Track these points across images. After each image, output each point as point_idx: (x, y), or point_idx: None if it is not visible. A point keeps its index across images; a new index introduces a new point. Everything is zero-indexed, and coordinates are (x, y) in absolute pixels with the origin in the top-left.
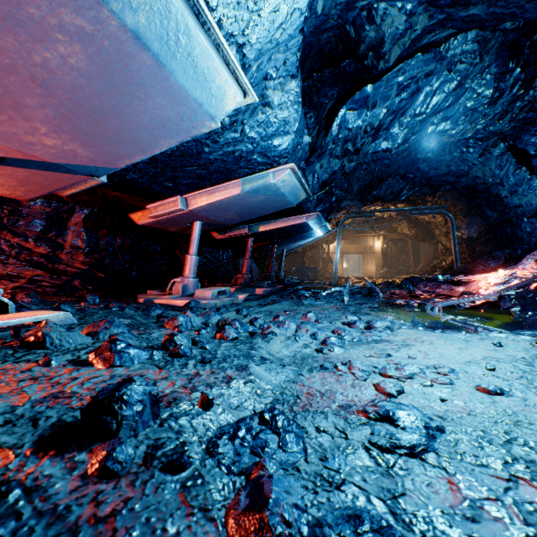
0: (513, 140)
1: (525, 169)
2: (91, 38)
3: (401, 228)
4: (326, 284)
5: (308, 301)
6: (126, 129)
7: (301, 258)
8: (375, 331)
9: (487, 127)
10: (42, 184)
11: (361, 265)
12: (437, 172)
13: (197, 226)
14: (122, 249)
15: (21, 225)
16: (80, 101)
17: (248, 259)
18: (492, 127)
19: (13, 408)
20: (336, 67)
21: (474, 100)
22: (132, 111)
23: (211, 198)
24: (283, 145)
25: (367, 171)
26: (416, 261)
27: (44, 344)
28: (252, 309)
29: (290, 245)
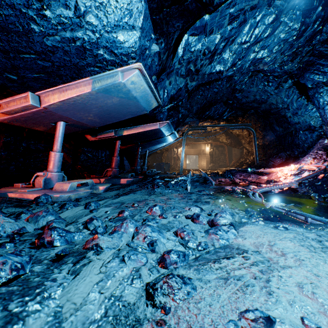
0: (298, 77)
1: (304, 97)
2: None
3: (222, 139)
4: (176, 174)
5: (159, 190)
6: None
7: (160, 157)
8: (221, 231)
9: (283, 67)
10: None
11: (197, 162)
12: (247, 100)
13: (60, 126)
14: None
15: None
16: None
17: (117, 157)
18: (286, 67)
19: None
20: (181, 5)
21: (286, 32)
22: None
23: (63, 95)
24: (129, 42)
25: (202, 96)
26: (230, 159)
27: None
28: (104, 201)
29: (151, 147)
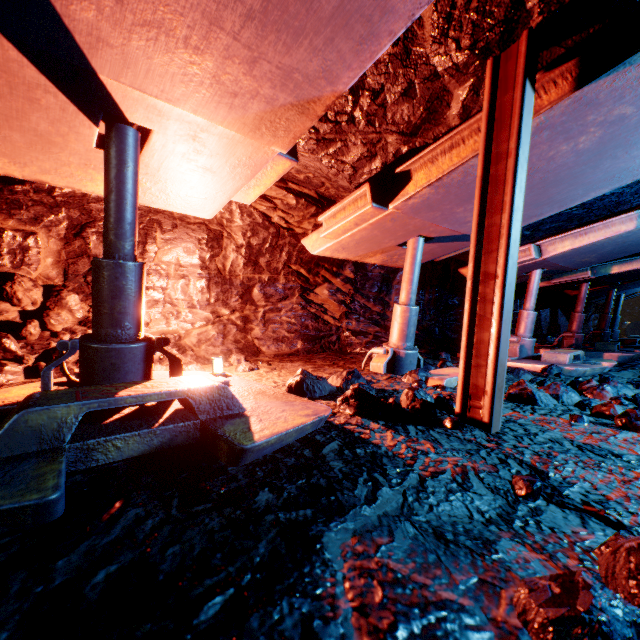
0: None
1: None
2: (622, 120)
3: None
4: None
5: None
6: (565, 190)
7: (637, 306)
8: None
9: None
10: (434, 253)
11: None
12: None
13: (536, 276)
14: (428, 305)
15: (366, 287)
16: (548, 177)
17: (581, 312)
18: None
19: (638, 456)
20: None
21: None
22: (592, 171)
23: (579, 241)
24: None
25: None
26: None
27: (536, 401)
28: None
29: (635, 288)
